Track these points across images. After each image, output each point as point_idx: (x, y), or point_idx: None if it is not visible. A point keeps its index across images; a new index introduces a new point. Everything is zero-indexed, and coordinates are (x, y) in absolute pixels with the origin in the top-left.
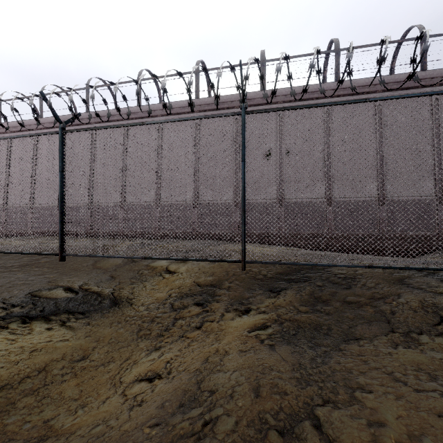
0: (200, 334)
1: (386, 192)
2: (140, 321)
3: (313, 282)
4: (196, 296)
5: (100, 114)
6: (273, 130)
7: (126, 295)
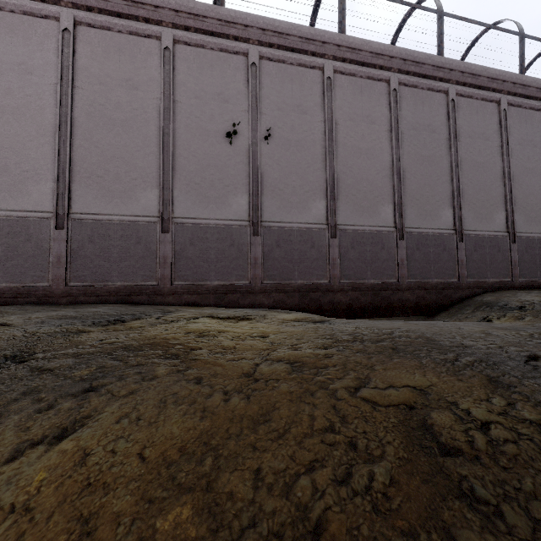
0: None
1: (404, 221)
2: None
3: None
4: None
5: None
6: (240, 90)
7: None
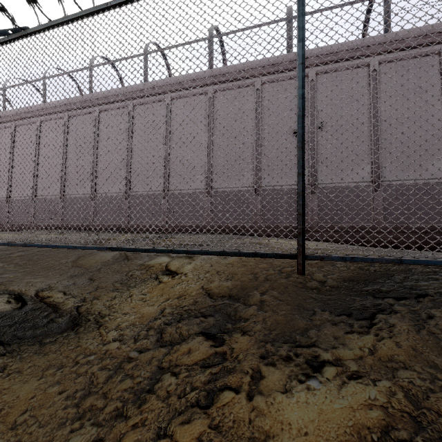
0: (206, 439)
1: None
2: (98, 367)
3: (438, 301)
4: (203, 317)
5: (104, 94)
6: None
7: (98, 307)
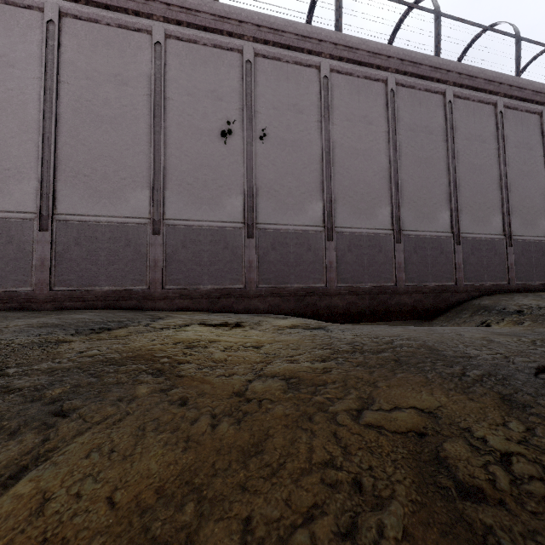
0: None
1: (402, 223)
2: None
3: None
4: None
5: None
6: (234, 88)
7: None
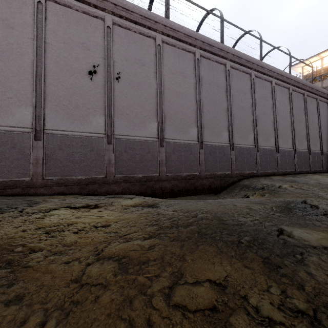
0: None
1: (203, 137)
2: None
3: None
4: None
5: None
6: (98, 43)
7: None
